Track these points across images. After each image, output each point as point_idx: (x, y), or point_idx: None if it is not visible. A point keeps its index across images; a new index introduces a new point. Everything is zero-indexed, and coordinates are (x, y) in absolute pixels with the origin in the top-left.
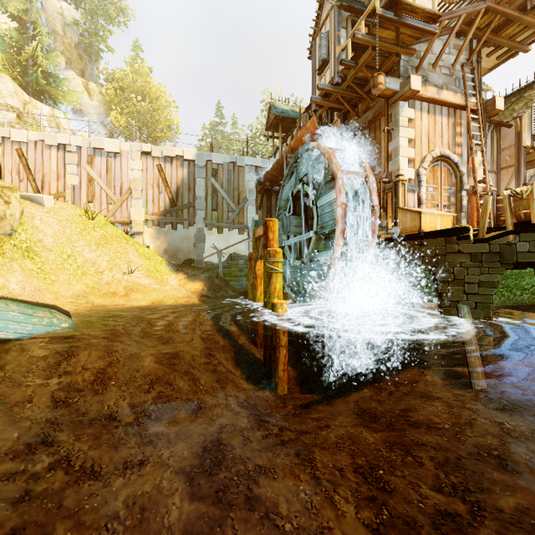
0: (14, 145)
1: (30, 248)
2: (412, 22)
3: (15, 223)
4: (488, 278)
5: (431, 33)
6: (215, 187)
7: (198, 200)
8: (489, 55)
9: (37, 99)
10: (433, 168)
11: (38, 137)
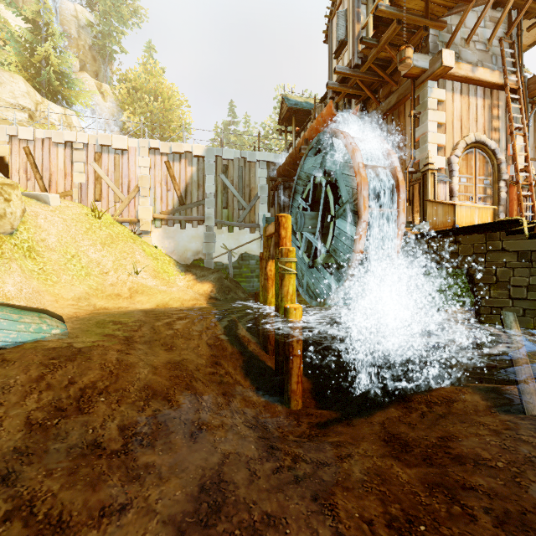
0: (22, 143)
1: (32, 248)
2: None
3: (15, 222)
4: None
5: None
6: (225, 184)
7: (208, 197)
8: (530, 29)
9: (50, 100)
10: (466, 156)
11: (45, 135)
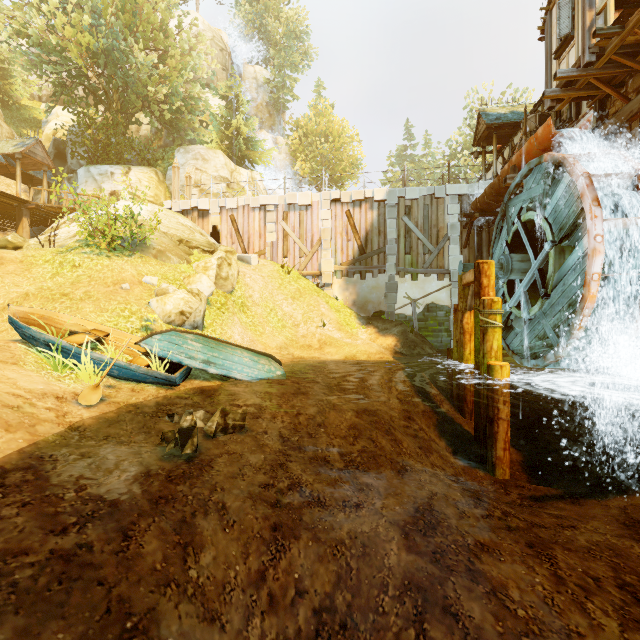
0: (228, 212)
1: (244, 303)
2: None
3: (234, 282)
4: None
5: None
6: (408, 227)
7: (389, 244)
8: None
9: (239, 166)
10: None
11: (245, 202)
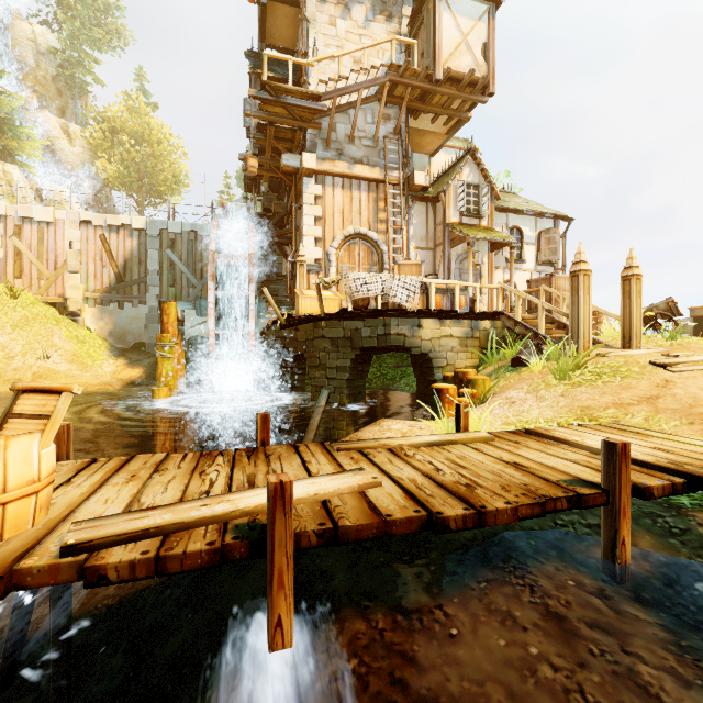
0: None
1: None
2: (294, 102)
3: None
4: (343, 363)
5: (321, 110)
6: (172, 260)
7: (151, 274)
8: (432, 121)
9: None
10: (349, 247)
11: None
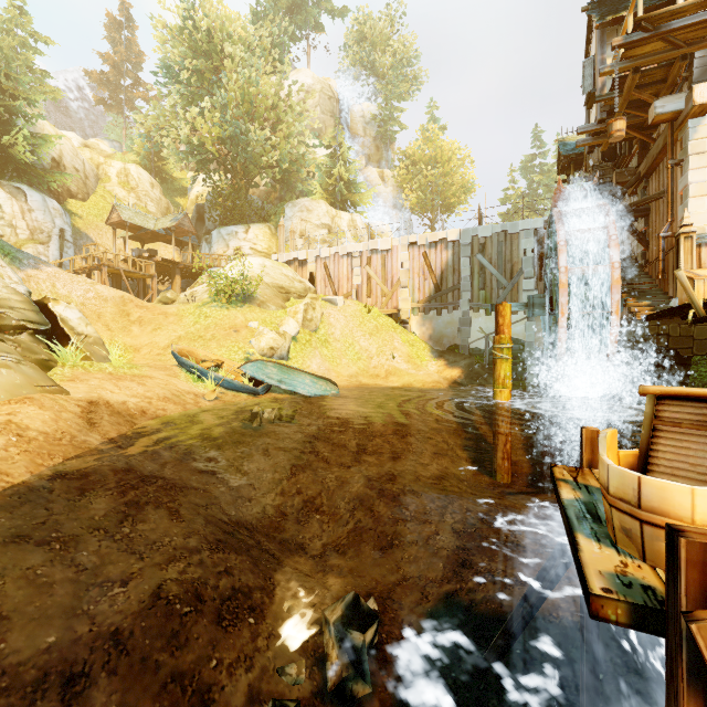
0: (322, 260)
1: (326, 340)
2: (682, 23)
3: (318, 323)
4: None
5: None
6: (482, 264)
7: (463, 281)
8: None
9: (342, 208)
10: None
11: (335, 251)
